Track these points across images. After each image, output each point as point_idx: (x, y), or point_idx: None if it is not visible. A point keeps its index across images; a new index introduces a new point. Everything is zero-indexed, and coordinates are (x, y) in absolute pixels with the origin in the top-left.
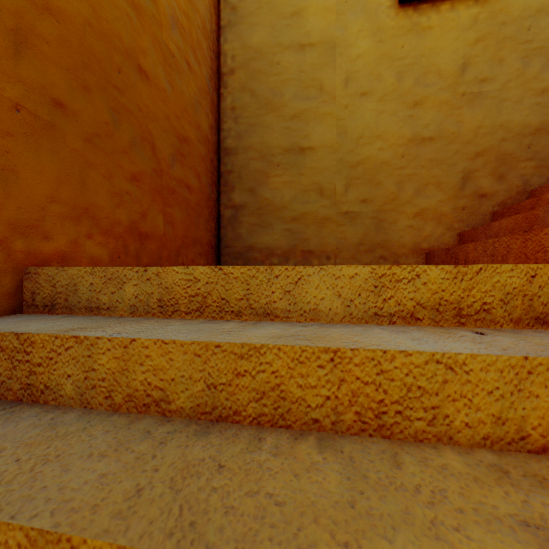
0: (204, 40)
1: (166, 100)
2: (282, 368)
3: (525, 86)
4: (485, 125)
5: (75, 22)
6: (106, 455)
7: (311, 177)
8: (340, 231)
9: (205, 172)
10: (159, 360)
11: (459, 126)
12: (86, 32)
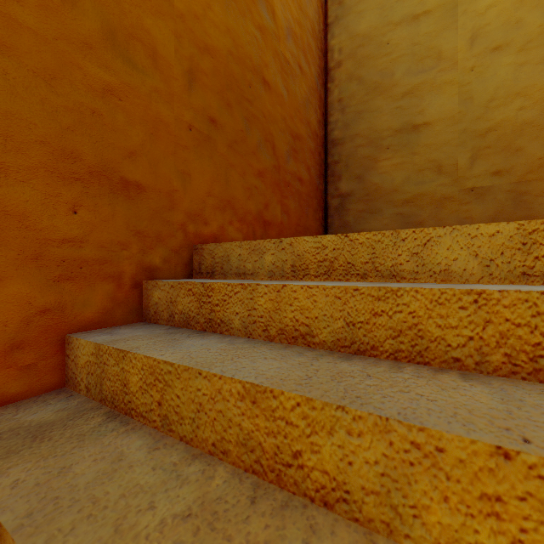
0: (313, 42)
1: (283, 104)
2: (420, 309)
3: None
4: None
5: (222, 55)
6: (276, 360)
7: (427, 155)
8: (463, 210)
9: (314, 165)
10: (305, 302)
11: None
12: (228, 60)
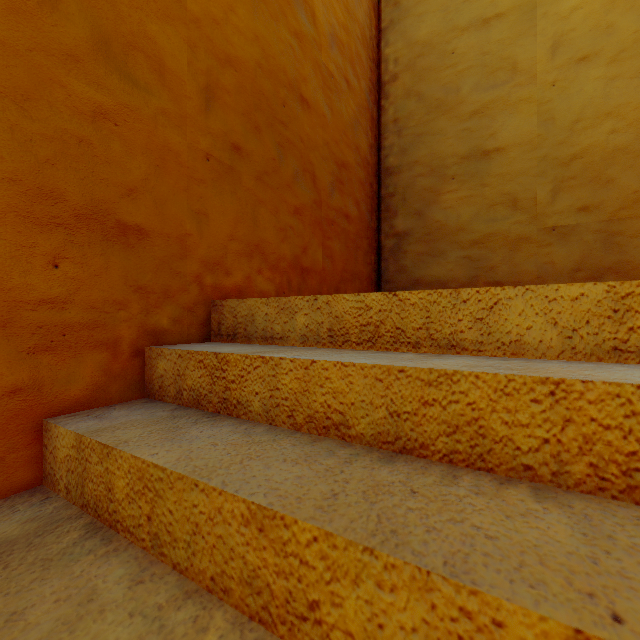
0: (363, 51)
1: (326, 126)
2: (481, 399)
3: None
4: None
5: (248, 67)
6: (298, 463)
7: (499, 187)
8: (543, 253)
9: (364, 199)
10: (339, 383)
11: None
12: (257, 74)
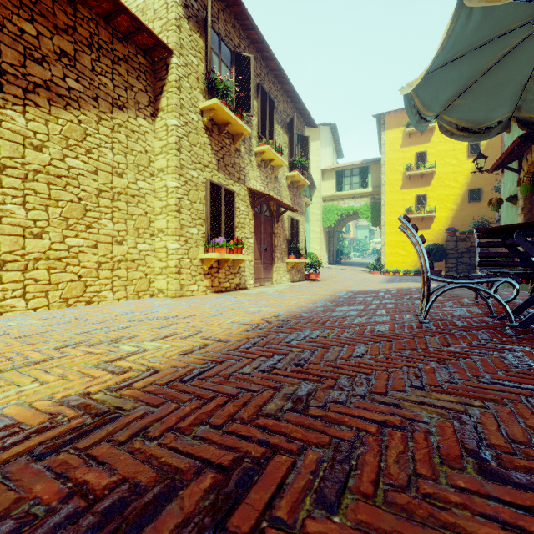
0: None
1: None
2: None
3: None
4: None
5: None
6: None
7: None
8: None
9: None
10: None
11: None
12: None
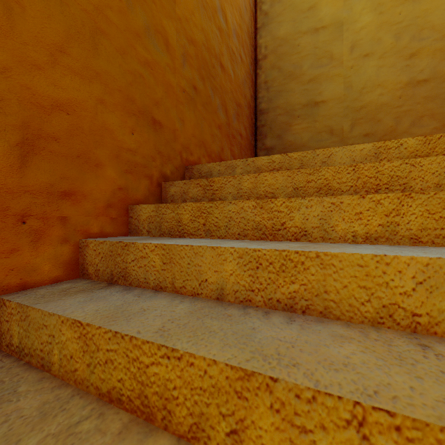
0: (248, 40)
1: (231, 81)
2: (329, 176)
3: None
4: None
5: (199, 45)
6: None
7: (324, 122)
8: None
9: (248, 126)
10: (271, 181)
11: None
12: (202, 49)
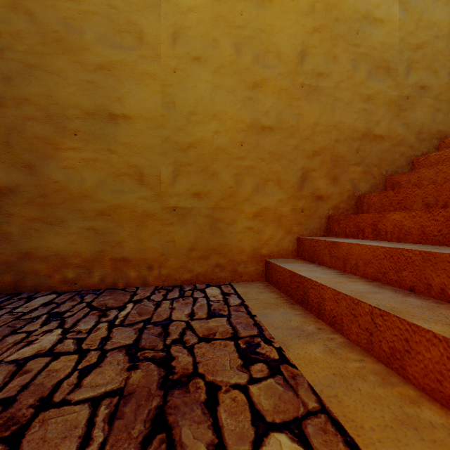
0: None
1: None
2: None
3: (354, 89)
4: (322, 123)
5: None
6: None
7: (126, 157)
8: (166, 231)
9: None
10: None
11: (298, 119)
12: None
